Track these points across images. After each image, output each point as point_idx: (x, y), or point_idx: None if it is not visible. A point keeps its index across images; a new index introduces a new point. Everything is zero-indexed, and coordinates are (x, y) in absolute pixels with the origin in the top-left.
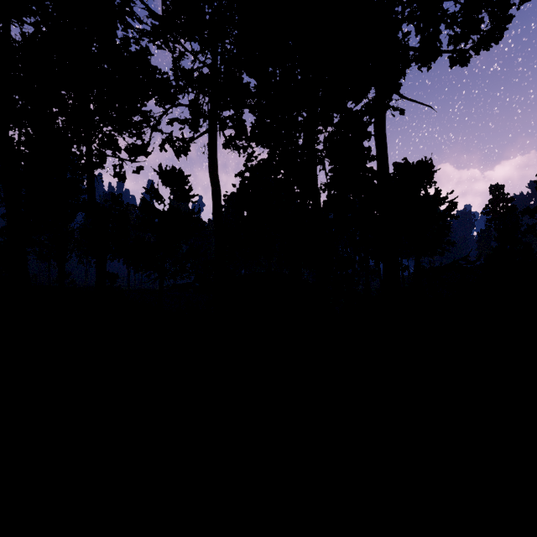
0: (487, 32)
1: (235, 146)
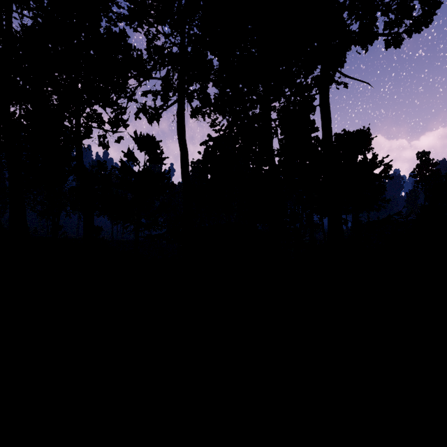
0: (418, 17)
1: (200, 112)
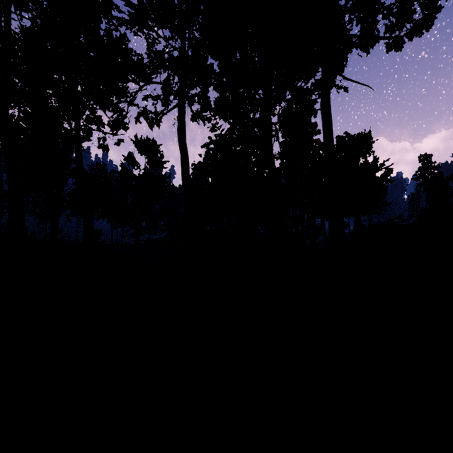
0: (419, 21)
1: (201, 117)
